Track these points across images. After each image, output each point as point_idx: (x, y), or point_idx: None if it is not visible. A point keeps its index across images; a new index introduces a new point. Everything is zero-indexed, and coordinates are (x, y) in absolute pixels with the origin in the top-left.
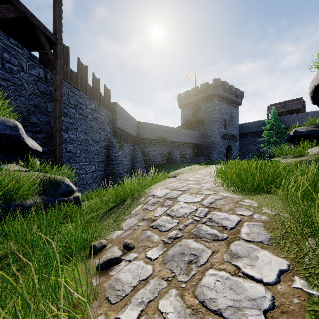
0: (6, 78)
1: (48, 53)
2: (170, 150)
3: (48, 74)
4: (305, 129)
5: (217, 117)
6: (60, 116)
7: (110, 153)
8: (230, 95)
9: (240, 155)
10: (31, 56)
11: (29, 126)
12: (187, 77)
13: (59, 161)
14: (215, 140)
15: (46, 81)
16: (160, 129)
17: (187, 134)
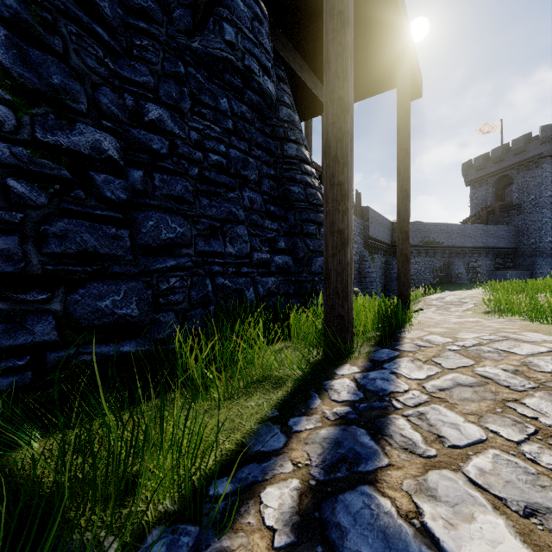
0: None
1: None
2: (446, 261)
3: None
4: None
5: (551, 197)
6: None
7: (362, 269)
8: None
9: None
10: None
11: None
12: (482, 130)
13: None
14: (545, 241)
15: None
16: (429, 229)
17: (480, 234)
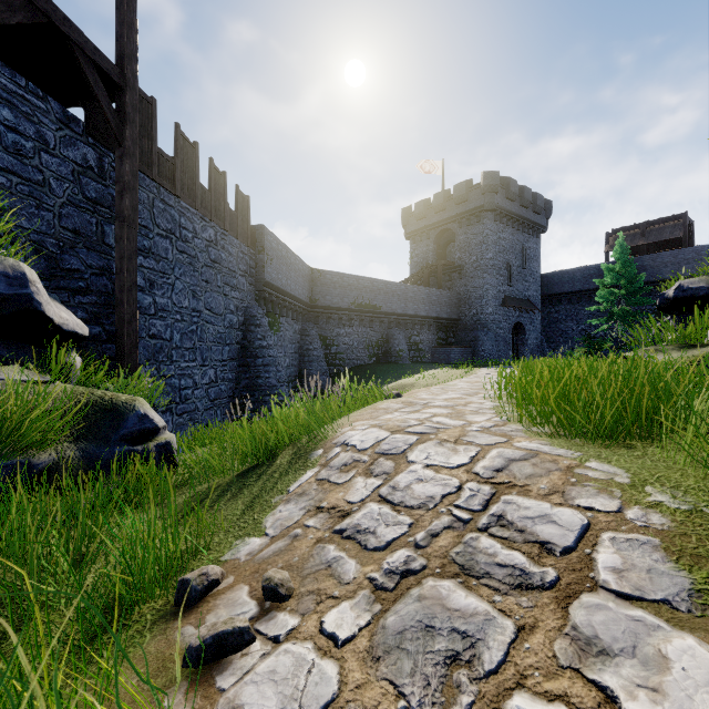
0: (6, 167)
1: (104, 108)
2: (385, 333)
3: (106, 158)
4: (703, 284)
5: (492, 260)
6: (131, 256)
7: (250, 341)
8: (521, 210)
9: (544, 344)
10: (65, 117)
11: (61, 279)
12: (424, 168)
13: (130, 358)
14: (486, 312)
15: (101, 175)
16: (363, 286)
17: (423, 298)
